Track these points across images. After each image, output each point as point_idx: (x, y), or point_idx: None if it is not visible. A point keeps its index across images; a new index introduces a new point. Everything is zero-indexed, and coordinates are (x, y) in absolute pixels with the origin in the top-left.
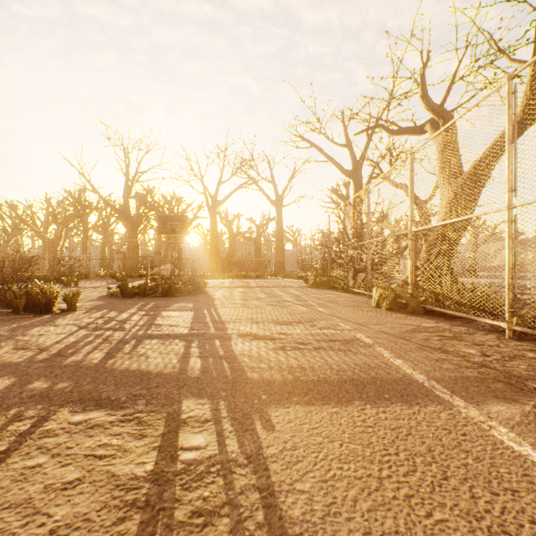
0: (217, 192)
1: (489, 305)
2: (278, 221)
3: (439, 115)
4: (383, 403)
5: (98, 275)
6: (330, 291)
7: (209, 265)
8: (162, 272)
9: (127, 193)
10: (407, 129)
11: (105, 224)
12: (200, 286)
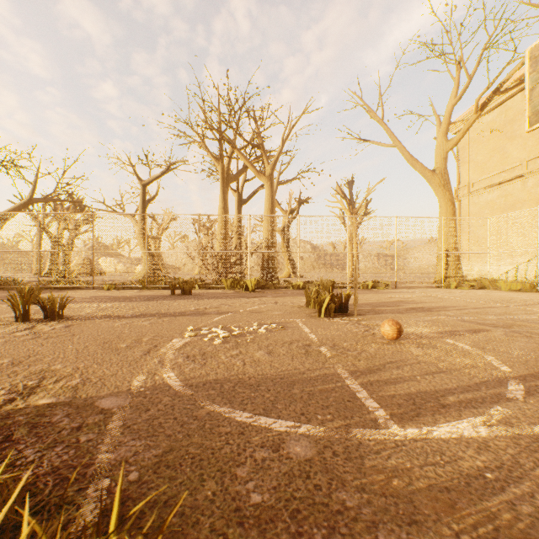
0: None
1: (21, 285)
2: None
3: None
4: None
5: None
6: None
7: None
8: None
9: None
10: None
11: None
12: None
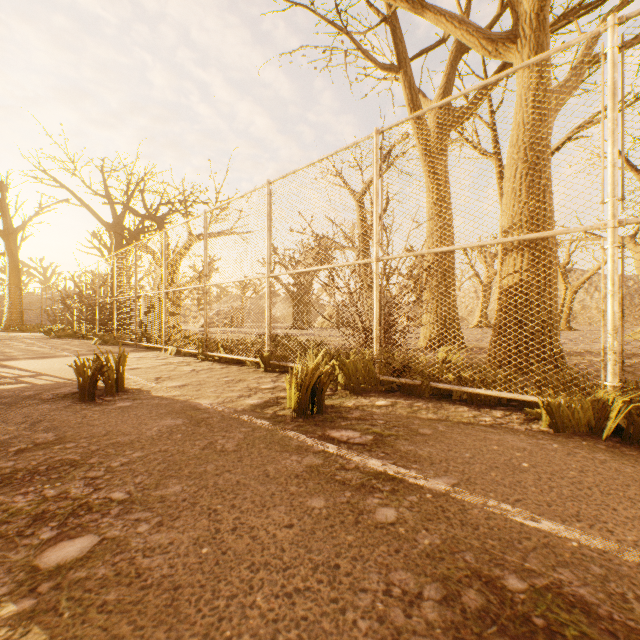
0: None
1: None
2: (12, 260)
3: (155, 221)
4: (48, 358)
5: None
6: (72, 339)
7: None
8: None
9: None
10: (144, 216)
11: None
12: None
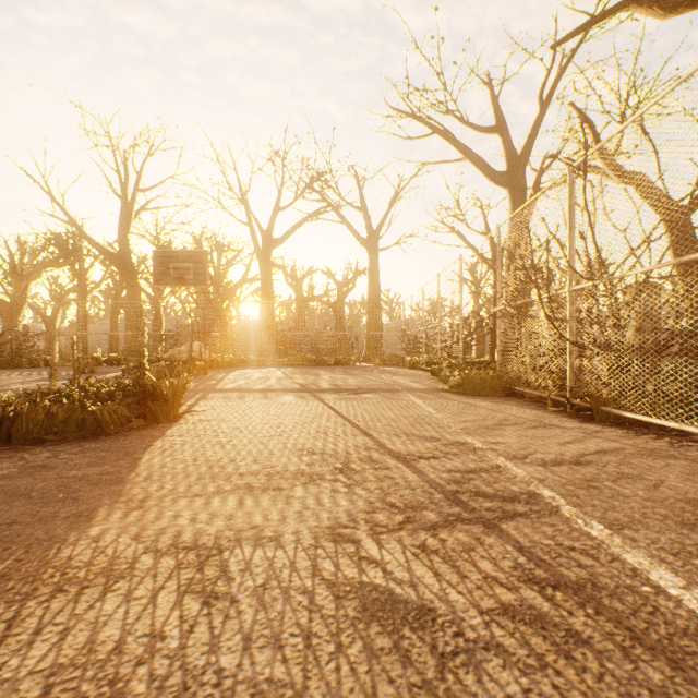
0: (272, 224)
1: None
2: (372, 272)
3: None
4: None
5: (69, 361)
6: (524, 408)
7: (260, 343)
8: (181, 355)
9: (125, 225)
10: None
11: (116, 285)
12: (156, 401)
